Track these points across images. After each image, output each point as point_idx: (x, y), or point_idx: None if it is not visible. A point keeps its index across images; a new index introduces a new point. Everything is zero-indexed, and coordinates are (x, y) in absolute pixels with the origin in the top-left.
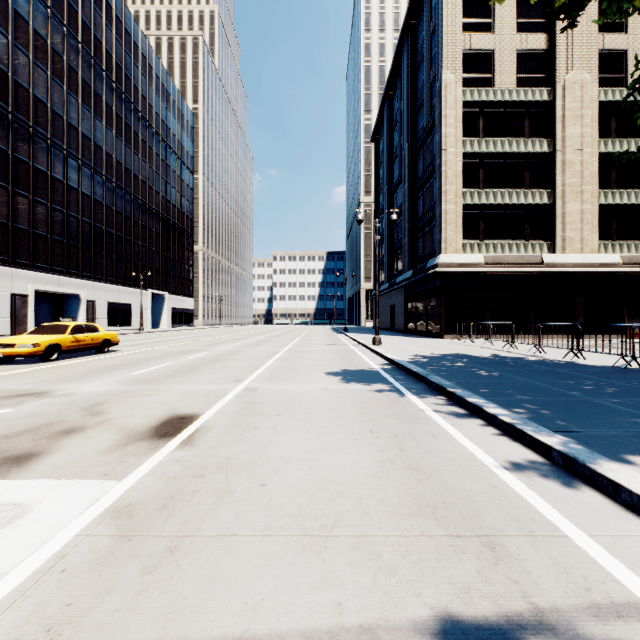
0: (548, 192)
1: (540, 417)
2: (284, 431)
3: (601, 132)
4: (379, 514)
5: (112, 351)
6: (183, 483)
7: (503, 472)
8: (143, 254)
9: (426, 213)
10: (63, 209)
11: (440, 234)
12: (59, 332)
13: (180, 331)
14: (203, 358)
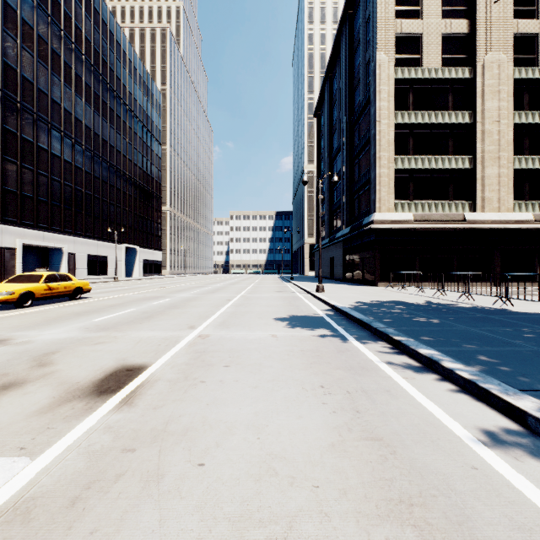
0: (469, 158)
1: (497, 371)
2: (231, 386)
3: (516, 106)
4: (342, 516)
5: (84, 298)
6: (107, 462)
7: (477, 444)
8: (118, 213)
9: (362, 177)
10: (47, 174)
11: (375, 195)
12: (33, 281)
13: (149, 279)
14: (164, 304)
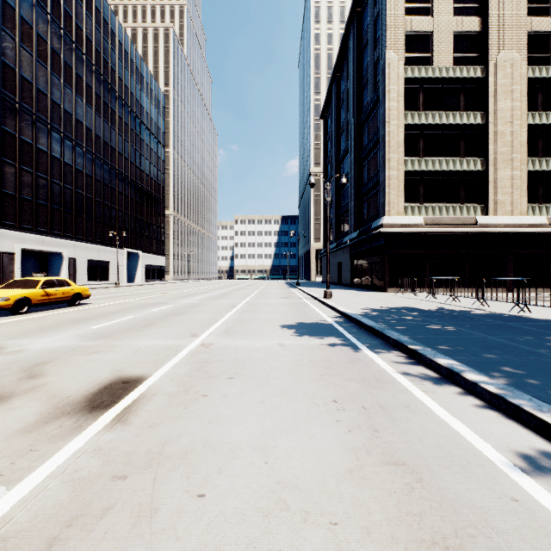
0: (481, 160)
1: (525, 384)
2: (236, 401)
3: (529, 106)
4: None
5: (83, 304)
6: (94, 492)
7: (514, 470)
8: (120, 217)
9: (371, 179)
10: (47, 177)
11: (384, 198)
12: (30, 286)
13: (152, 285)
14: (166, 311)
